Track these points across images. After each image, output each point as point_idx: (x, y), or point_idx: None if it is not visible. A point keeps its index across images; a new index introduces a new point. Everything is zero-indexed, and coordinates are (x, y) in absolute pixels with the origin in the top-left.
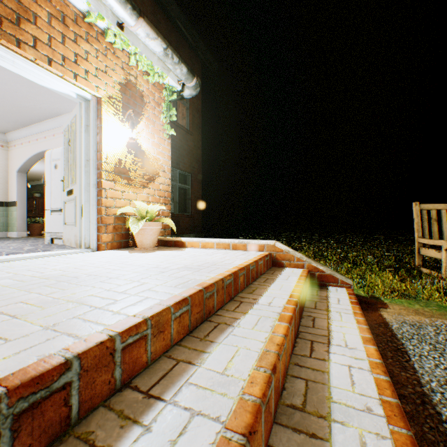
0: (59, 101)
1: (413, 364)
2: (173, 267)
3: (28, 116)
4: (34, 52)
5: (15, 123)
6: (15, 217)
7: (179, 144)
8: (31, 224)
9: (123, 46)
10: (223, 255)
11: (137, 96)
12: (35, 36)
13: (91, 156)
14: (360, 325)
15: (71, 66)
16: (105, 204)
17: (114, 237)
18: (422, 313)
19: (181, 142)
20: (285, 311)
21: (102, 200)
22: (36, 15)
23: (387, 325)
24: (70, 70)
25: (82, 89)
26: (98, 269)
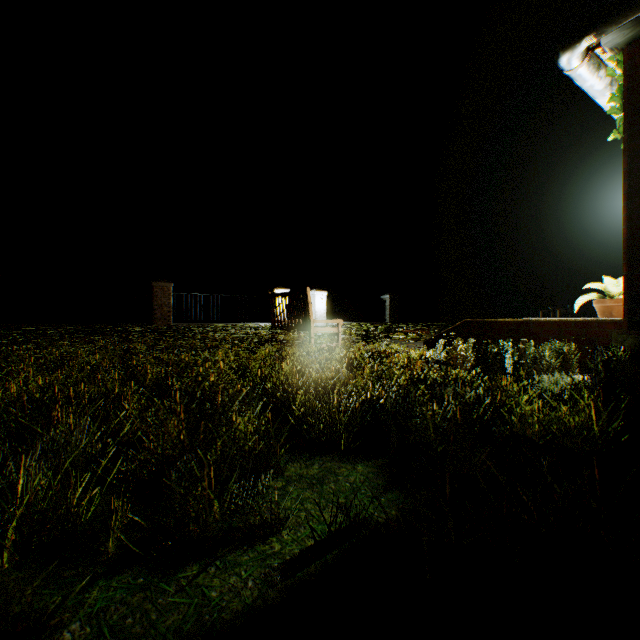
0: None
1: None
2: None
3: None
4: None
5: None
6: None
7: None
8: None
9: None
10: None
11: None
12: None
13: None
14: None
15: None
16: None
17: None
18: None
19: None
20: None
21: None
22: None
23: None
24: None
25: None
26: None
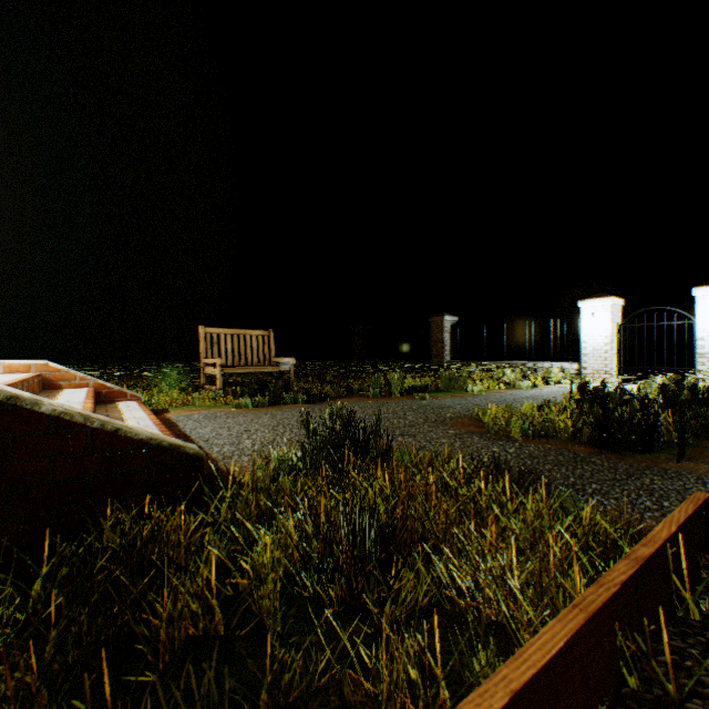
0: None
1: (181, 428)
2: None
3: None
4: None
5: None
6: None
7: None
8: None
9: None
10: None
11: None
12: None
13: None
14: (147, 411)
15: None
16: None
17: None
18: (196, 410)
19: None
20: (88, 401)
21: None
22: None
23: (169, 419)
24: None
25: None
26: None
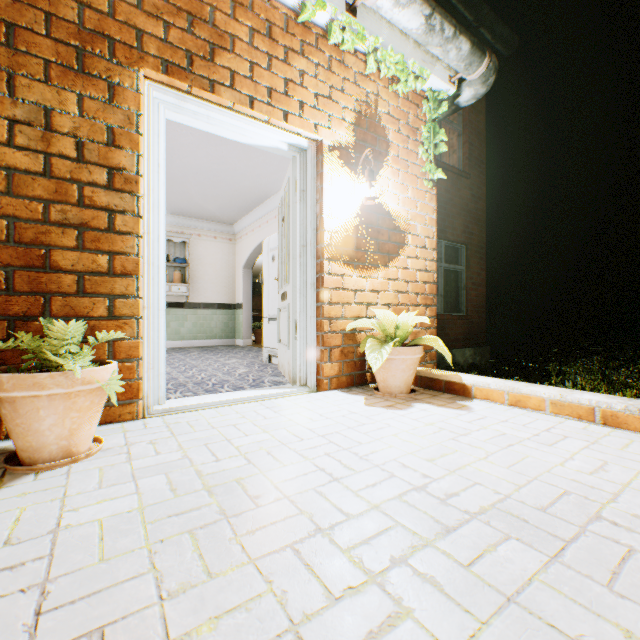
0: (277, 170)
1: None
2: (467, 504)
3: (249, 198)
4: (231, 94)
5: (239, 210)
6: (241, 322)
7: (445, 197)
8: (255, 330)
9: (355, 43)
10: (590, 450)
11: (378, 124)
12: (233, 70)
13: (307, 238)
14: None
15: (279, 101)
16: (327, 314)
17: (342, 368)
18: None
19: (448, 194)
20: None
21: (323, 308)
22: (234, 39)
23: None
24: (279, 109)
25: (294, 134)
26: (302, 470)
